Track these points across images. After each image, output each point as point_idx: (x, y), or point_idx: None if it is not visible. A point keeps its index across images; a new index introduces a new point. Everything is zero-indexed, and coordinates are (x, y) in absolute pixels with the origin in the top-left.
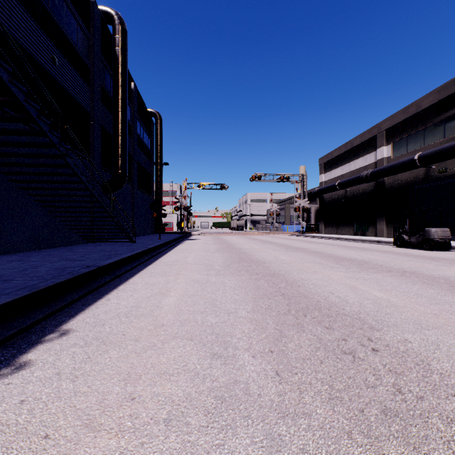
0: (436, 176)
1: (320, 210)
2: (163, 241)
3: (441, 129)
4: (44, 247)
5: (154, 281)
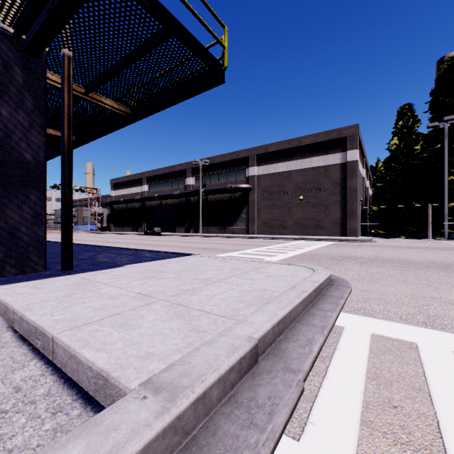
0: (164, 205)
1: (111, 215)
2: None
3: (165, 185)
4: None
5: None
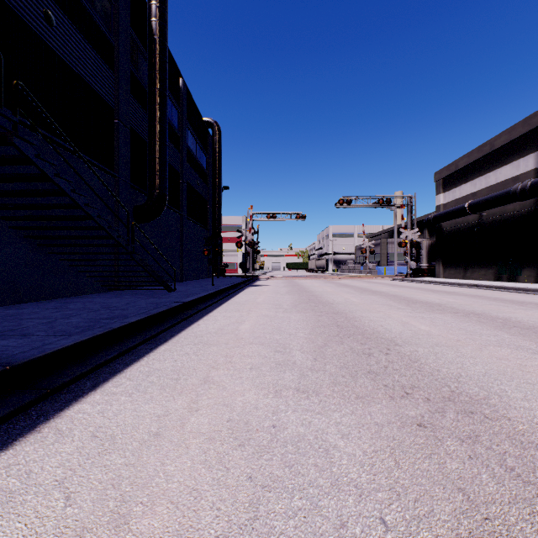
0: None
1: (436, 244)
2: (215, 288)
3: None
4: (29, 300)
5: (126, 419)
